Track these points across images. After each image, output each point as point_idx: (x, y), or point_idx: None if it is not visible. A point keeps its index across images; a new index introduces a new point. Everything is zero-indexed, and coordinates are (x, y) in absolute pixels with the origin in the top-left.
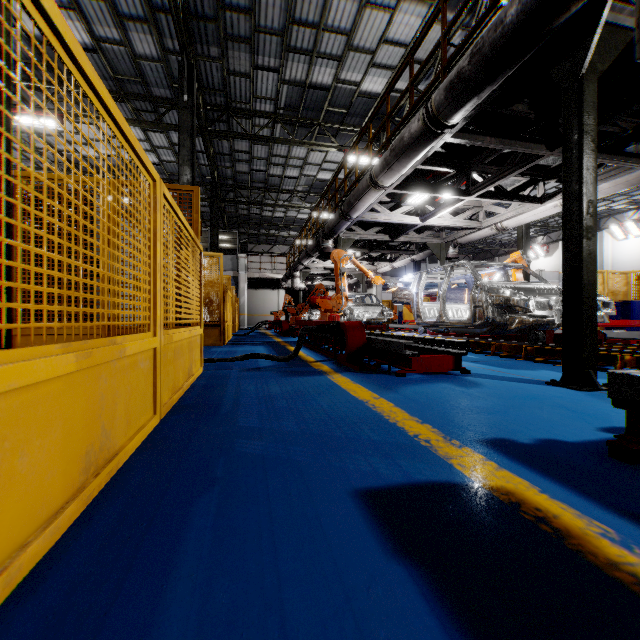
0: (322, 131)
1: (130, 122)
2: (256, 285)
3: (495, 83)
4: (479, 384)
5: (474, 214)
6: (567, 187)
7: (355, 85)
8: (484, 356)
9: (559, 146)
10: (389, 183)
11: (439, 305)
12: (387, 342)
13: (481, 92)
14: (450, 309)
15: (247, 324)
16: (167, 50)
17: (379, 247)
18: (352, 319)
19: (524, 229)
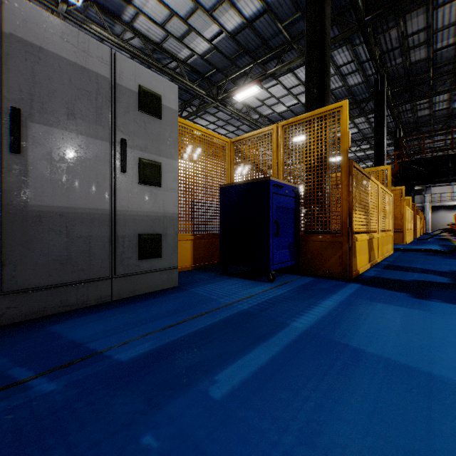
0: None
1: None
2: (437, 208)
3: None
4: None
5: None
6: None
7: None
8: None
9: None
10: None
11: None
12: None
13: None
14: None
15: (430, 230)
16: None
17: None
18: None
19: None
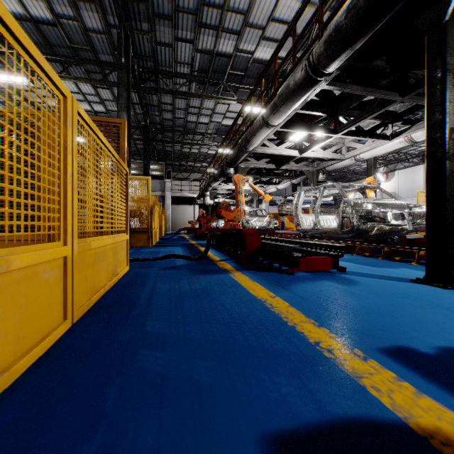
0: (226, 89)
1: (83, 80)
2: (178, 202)
3: (366, 35)
4: (356, 282)
5: (338, 149)
6: (430, 117)
7: (250, 54)
8: (351, 255)
9: (409, 93)
10: (277, 122)
11: (313, 216)
12: (278, 246)
13: (354, 43)
14: (321, 219)
15: (171, 230)
16: (110, 25)
17: (268, 173)
18: (248, 226)
19: (372, 161)
